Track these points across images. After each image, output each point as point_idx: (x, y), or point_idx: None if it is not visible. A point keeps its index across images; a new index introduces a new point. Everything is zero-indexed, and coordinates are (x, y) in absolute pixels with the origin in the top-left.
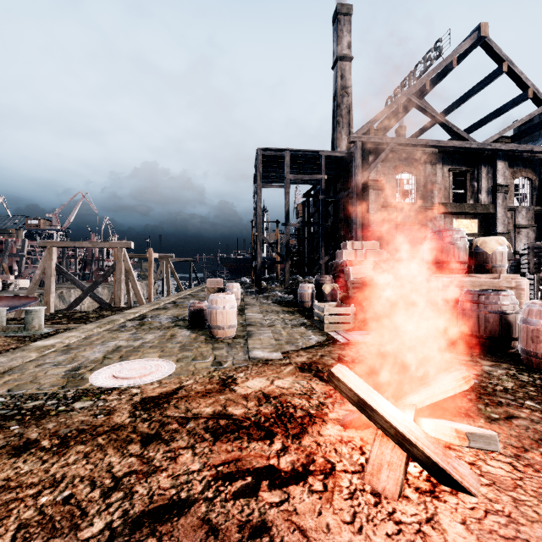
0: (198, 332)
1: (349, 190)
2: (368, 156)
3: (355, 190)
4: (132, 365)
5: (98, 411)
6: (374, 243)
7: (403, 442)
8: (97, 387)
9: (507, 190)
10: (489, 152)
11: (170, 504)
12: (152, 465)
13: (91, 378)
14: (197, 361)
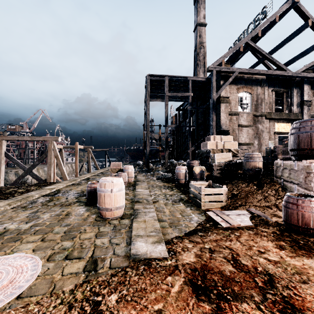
0: (92, 210)
1: (207, 103)
2: (220, 80)
3: (211, 103)
4: None
5: None
6: (230, 137)
7: None
8: None
9: (310, 103)
10: (298, 79)
11: None
12: None
13: None
14: (71, 258)
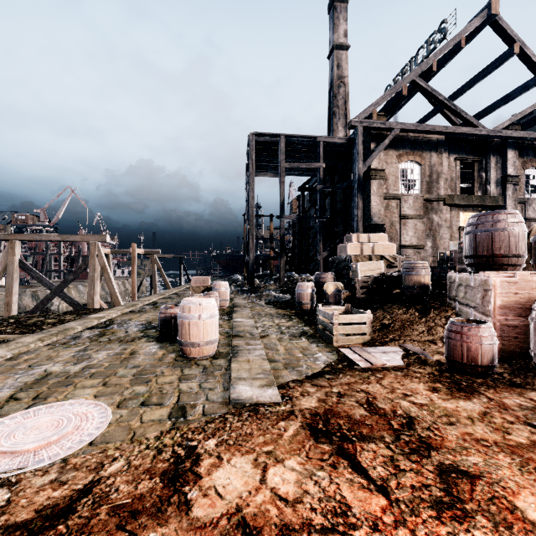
0: (168, 347)
1: (349, 180)
2: (370, 143)
3: (356, 179)
4: (40, 417)
5: None
6: (383, 236)
7: None
8: None
9: (518, 181)
10: (498, 140)
11: None
12: None
13: None
14: (149, 405)
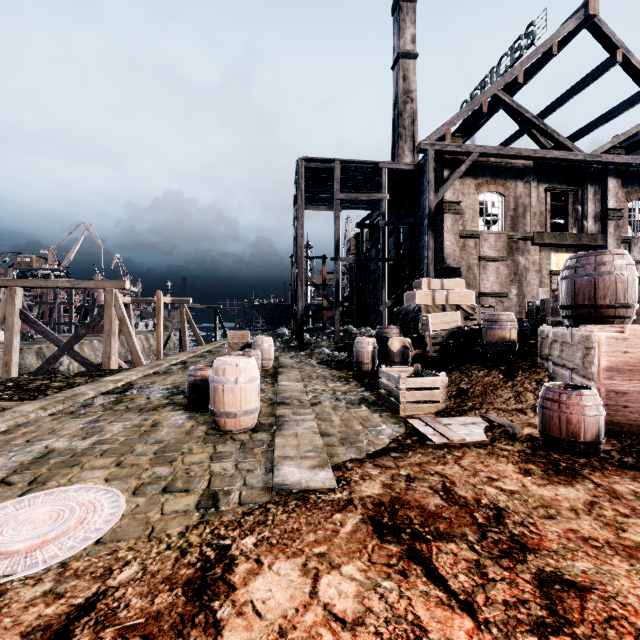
0: (199, 417)
1: (417, 214)
2: (443, 170)
3: (426, 213)
4: (36, 508)
5: None
6: (459, 281)
7: None
8: None
9: (621, 215)
10: (597, 166)
11: None
12: None
13: None
14: (173, 491)
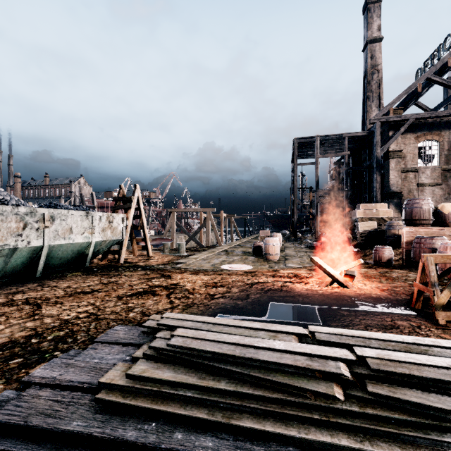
0: (258, 257)
1: (370, 160)
2: (388, 131)
3: (375, 161)
4: (234, 265)
5: (232, 272)
6: (383, 204)
7: (331, 276)
8: (226, 269)
9: None
10: None
11: (263, 282)
12: (256, 278)
13: (221, 267)
14: (261, 266)
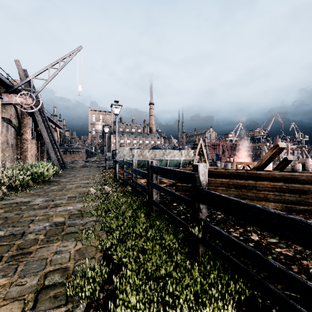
0: None
1: None
2: None
3: None
4: None
5: None
6: None
7: None
8: None
9: None
10: None
11: None
12: None
13: None
14: None
